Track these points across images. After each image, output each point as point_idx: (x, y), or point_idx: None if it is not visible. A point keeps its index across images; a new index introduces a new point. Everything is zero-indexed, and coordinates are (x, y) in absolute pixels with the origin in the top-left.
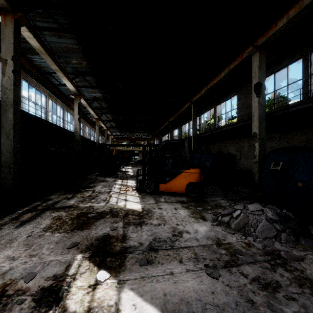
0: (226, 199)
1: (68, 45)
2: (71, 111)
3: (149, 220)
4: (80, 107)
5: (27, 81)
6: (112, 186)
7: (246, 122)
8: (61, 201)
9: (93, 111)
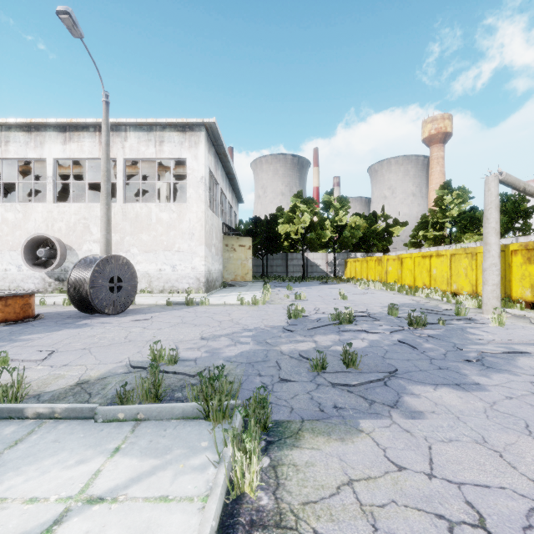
0: None
1: None
2: None
3: None
4: None
5: None
6: None
7: None
8: None
9: None
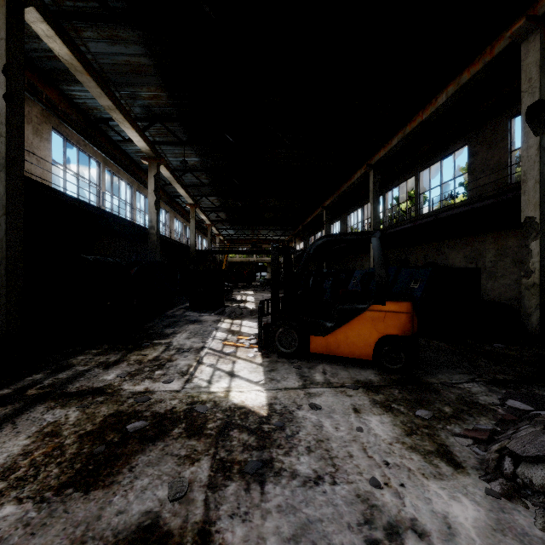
0: (481, 381)
1: (130, 58)
2: (146, 191)
3: (286, 455)
4: (158, 181)
5: (61, 135)
6: (210, 334)
7: (500, 198)
8: (89, 373)
9: (184, 190)
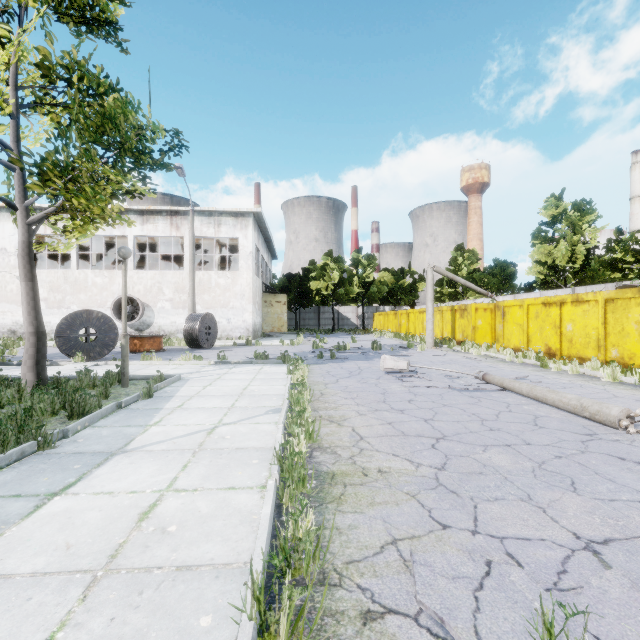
0: None
1: None
2: None
3: None
4: None
5: None
6: None
7: None
8: None
9: None
